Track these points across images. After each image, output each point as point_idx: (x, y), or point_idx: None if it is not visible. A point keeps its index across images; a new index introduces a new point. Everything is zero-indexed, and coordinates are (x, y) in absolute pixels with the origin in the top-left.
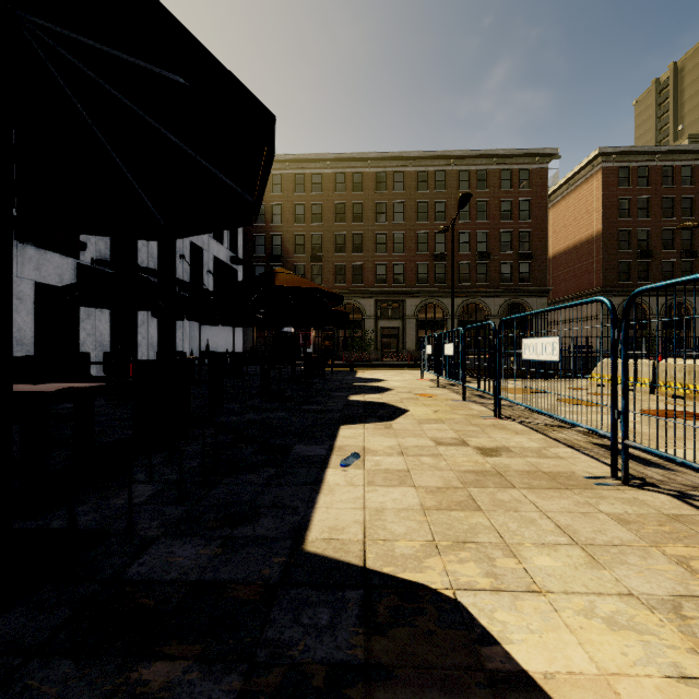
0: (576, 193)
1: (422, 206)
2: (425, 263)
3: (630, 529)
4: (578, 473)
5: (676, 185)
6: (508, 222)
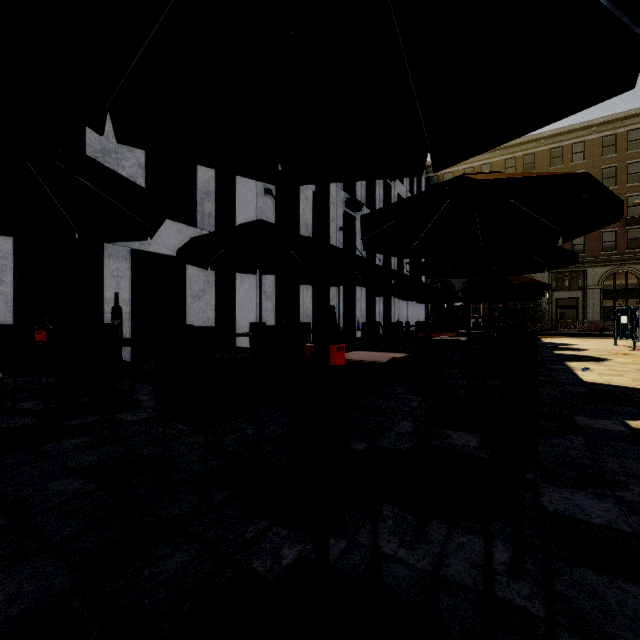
0: None
1: (608, 171)
2: (612, 230)
3: None
4: None
5: None
6: None
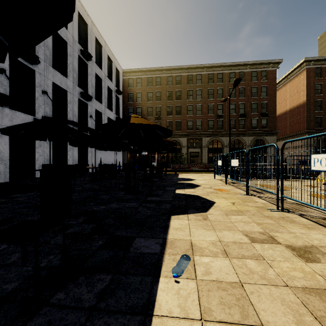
0: (291, 82)
1: (210, 91)
2: (212, 120)
3: None
4: None
5: None
6: (255, 98)
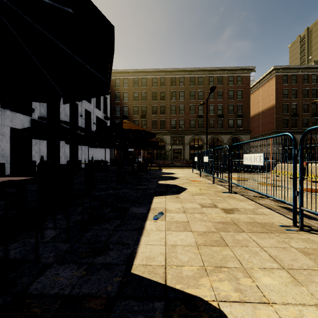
0: (263, 87)
1: (192, 93)
2: (193, 119)
3: (311, 258)
4: (275, 223)
5: (309, 83)
6: (232, 100)
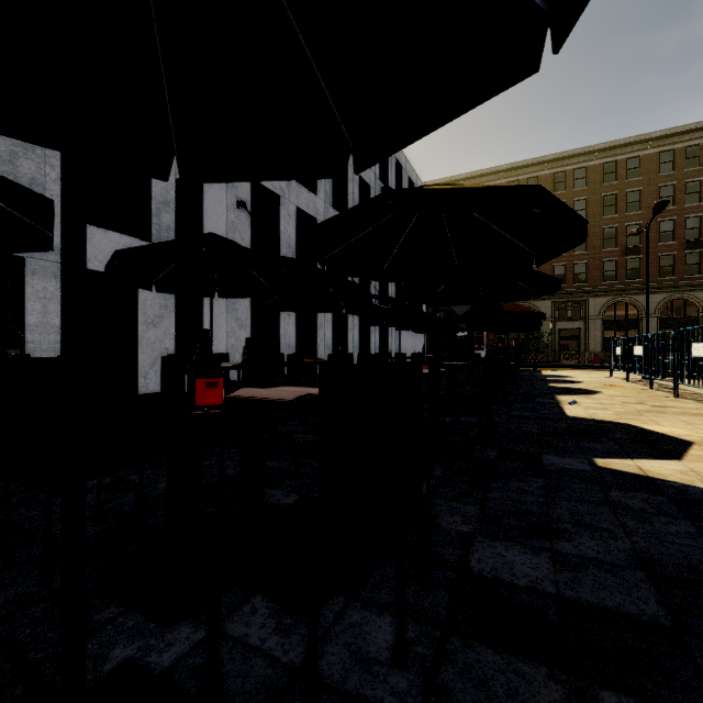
0: None
1: (609, 199)
2: (613, 259)
3: None
4: None
5: None
6: None
